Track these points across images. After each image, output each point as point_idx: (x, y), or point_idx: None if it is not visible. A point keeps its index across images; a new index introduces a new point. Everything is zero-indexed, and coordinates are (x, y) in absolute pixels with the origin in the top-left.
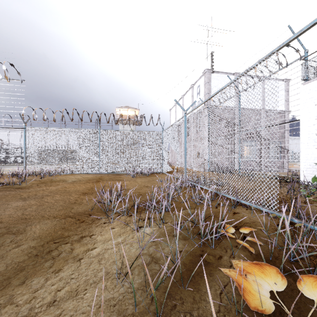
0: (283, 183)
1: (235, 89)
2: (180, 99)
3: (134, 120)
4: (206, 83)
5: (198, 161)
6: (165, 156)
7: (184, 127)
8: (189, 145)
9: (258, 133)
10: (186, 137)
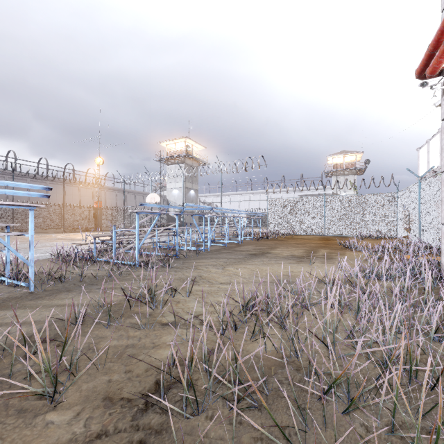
0: None
1: None
2: (436, 134)
3: (355, 169)
4: None
5: None
6: (399, 219)
7: None
8: None
9: None
10: (421, 202)
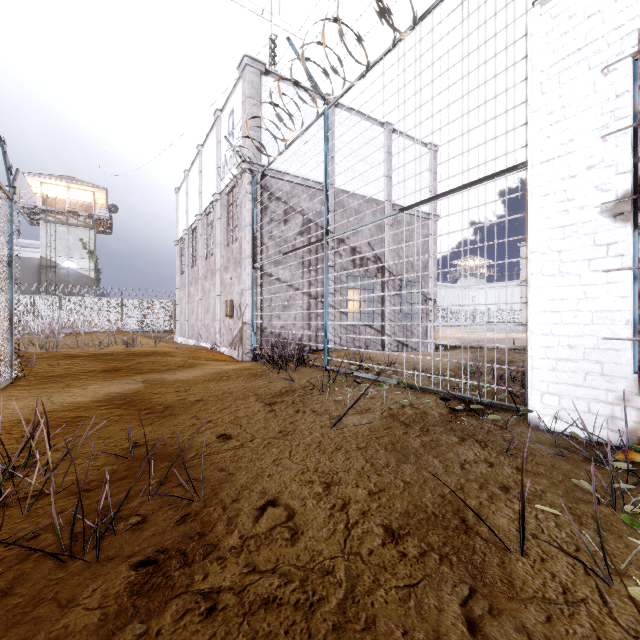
0: (468, 420)
1: (314, 98)
2: (196, 159)
3: (92, 217)
4: (246, 98)
5: (231, 328)
6: None
7: (202, 232)
8: (213, 282)
9: (379, 258)
10: None
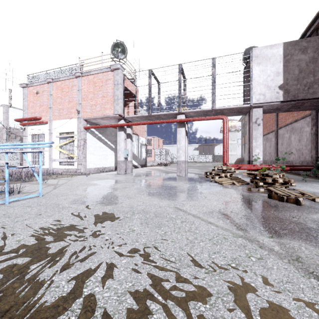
0: None
1: None
2: None
3: None
4: (5, 113)
5: None
6: None
7: None
8: None
9: None
10: None
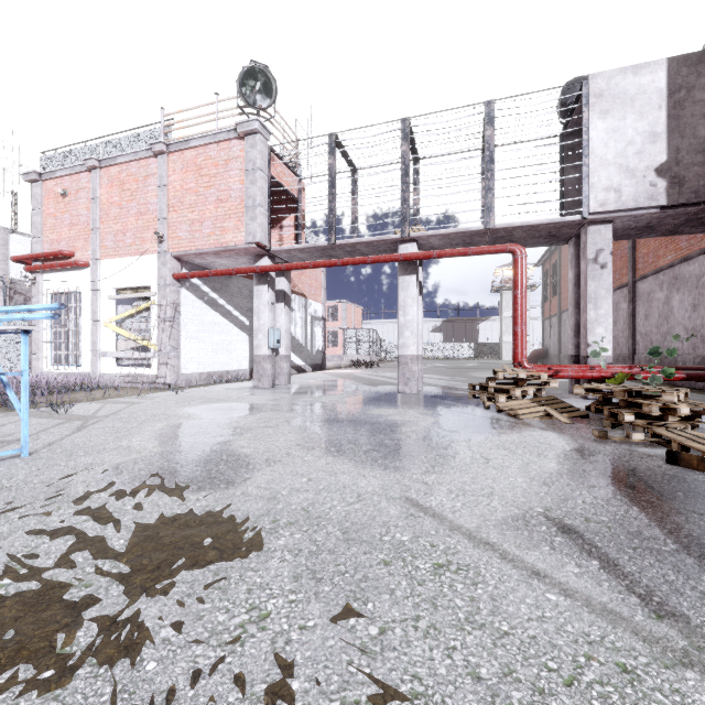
0: None
1: None
2: None
3: None
4: None
5: None
6: None
7: None
8: None
9: None
10: None
